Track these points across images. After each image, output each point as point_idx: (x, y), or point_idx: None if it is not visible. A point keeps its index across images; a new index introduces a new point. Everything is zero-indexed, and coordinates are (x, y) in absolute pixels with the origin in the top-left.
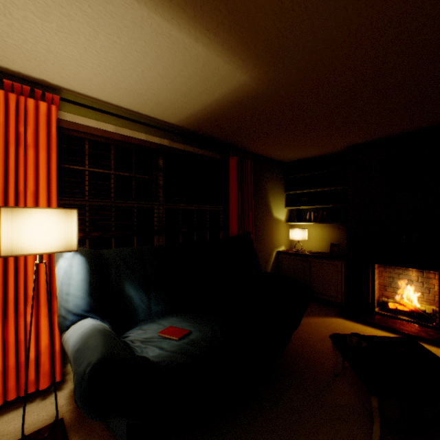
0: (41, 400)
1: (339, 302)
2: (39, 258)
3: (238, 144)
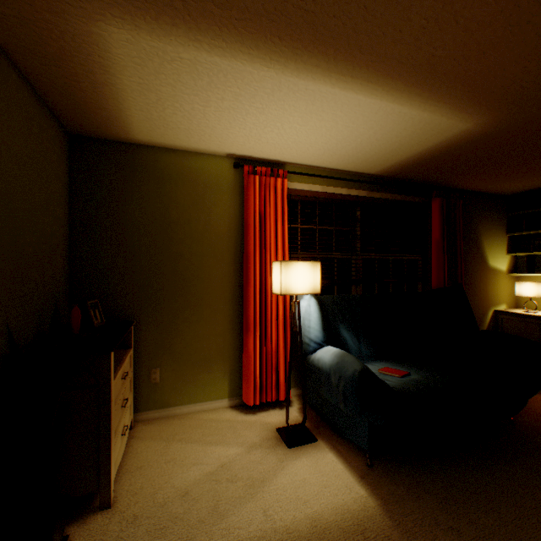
0: (279, 409)
1: None
2: (295, 297)
3: (442, 183)
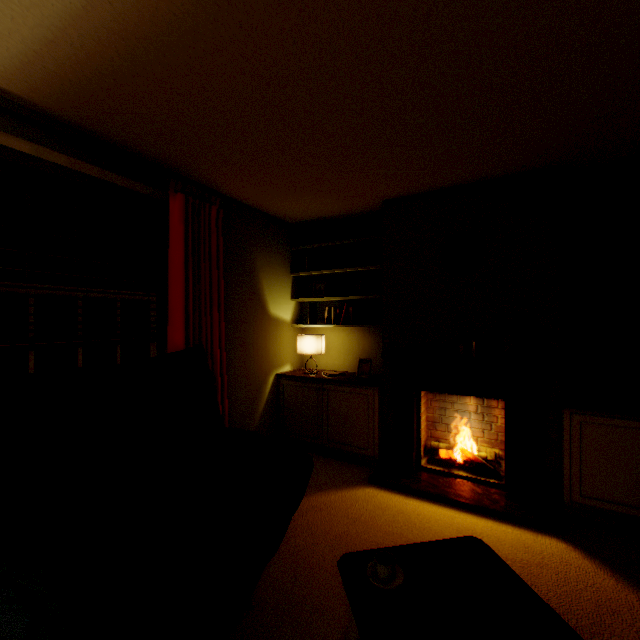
0: None
1: (372, 455)
2: None
3: (191, 172)
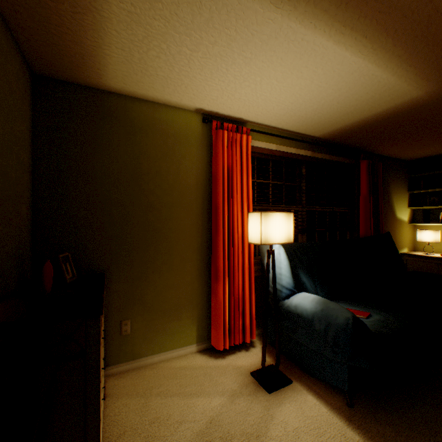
0: (245, 351)
1: None
2: (270, 247)
3: (367, 148)
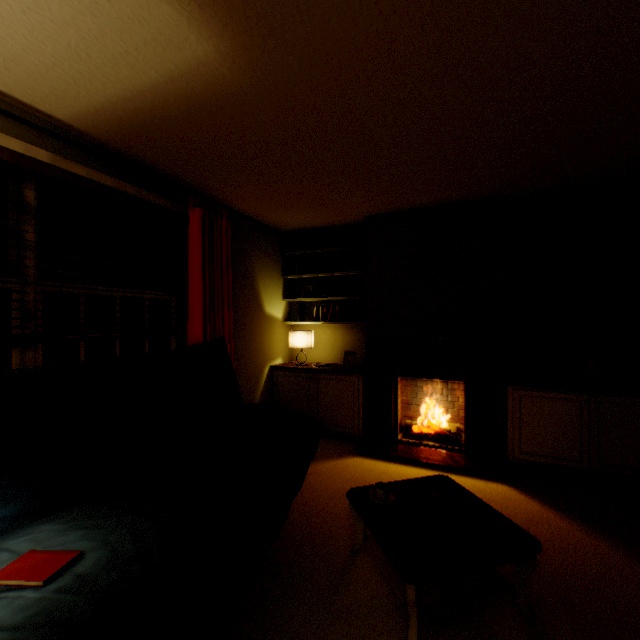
0: None
1: (357, 433)
2: None
3: (206, 189)
